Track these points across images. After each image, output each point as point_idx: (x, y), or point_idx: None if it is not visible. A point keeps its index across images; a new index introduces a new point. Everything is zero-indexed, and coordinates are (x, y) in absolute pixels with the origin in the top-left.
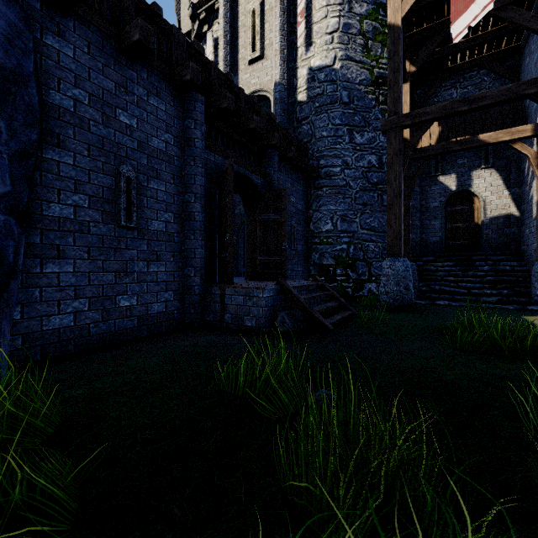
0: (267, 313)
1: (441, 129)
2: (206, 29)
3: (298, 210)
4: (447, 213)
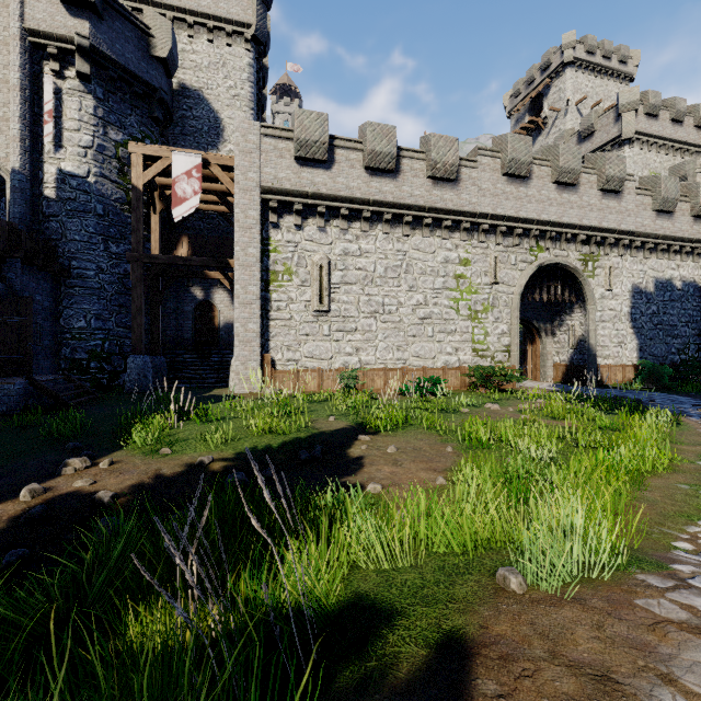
0: (19, 400)
1: (190, 253)
2: None
3: (45, 307)
4: (197, 317)
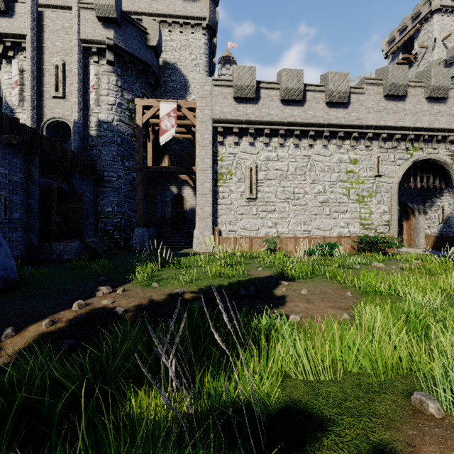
0: (76, 252)
1: (169, 165)
2: (12, 54)
3: (90, 199)
4: (173, 204)
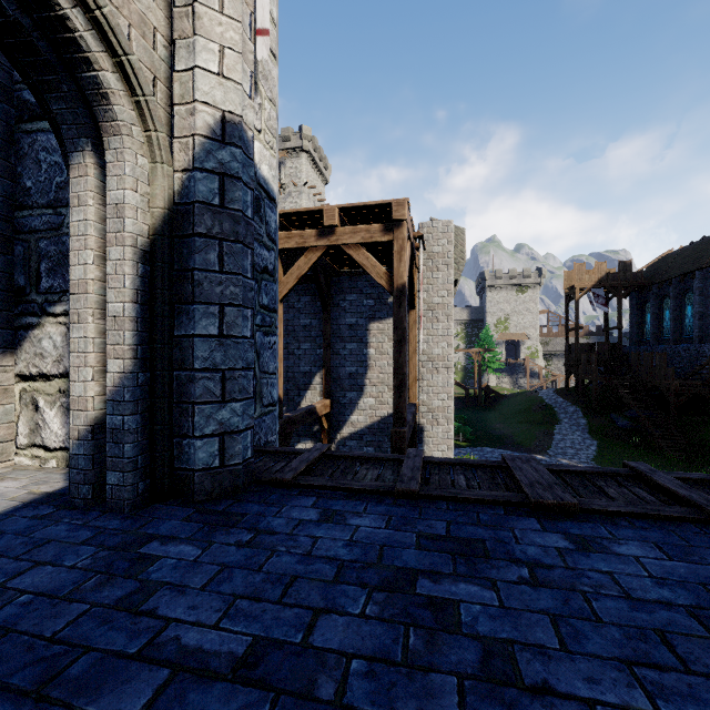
0: None
1: None
2: None
3: None
4: None
